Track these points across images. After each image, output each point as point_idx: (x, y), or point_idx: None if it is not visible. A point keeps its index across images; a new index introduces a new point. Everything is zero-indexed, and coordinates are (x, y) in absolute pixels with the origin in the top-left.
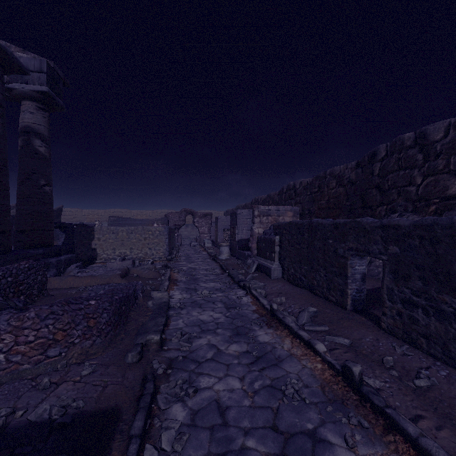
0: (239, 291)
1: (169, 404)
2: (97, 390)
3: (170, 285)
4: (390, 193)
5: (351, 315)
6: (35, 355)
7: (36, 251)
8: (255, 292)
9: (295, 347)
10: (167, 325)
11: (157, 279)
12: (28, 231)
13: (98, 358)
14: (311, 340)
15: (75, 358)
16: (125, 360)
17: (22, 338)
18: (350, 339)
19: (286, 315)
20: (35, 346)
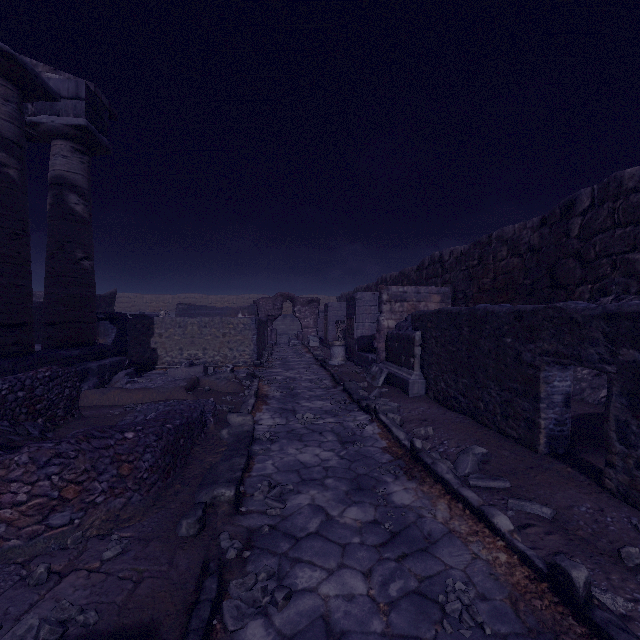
0: (359, 416)
1: (243, 620)
2: (125, 589)
3: (257, 403)
4: (599, 264)
5: (547, 463)
6: (28, 524)
7: (70, 352)
8: (385, 418)
9: (456, 517)
10: (248, 469)
11: (238, 394)
12: (59, 324)
13: (135, 526)
14: (485, 508)
15: (97, 526)
16: (177, 532)
17: (7, 497)
18: (552, 507)
19: (438, 460)
20: (28, 510)
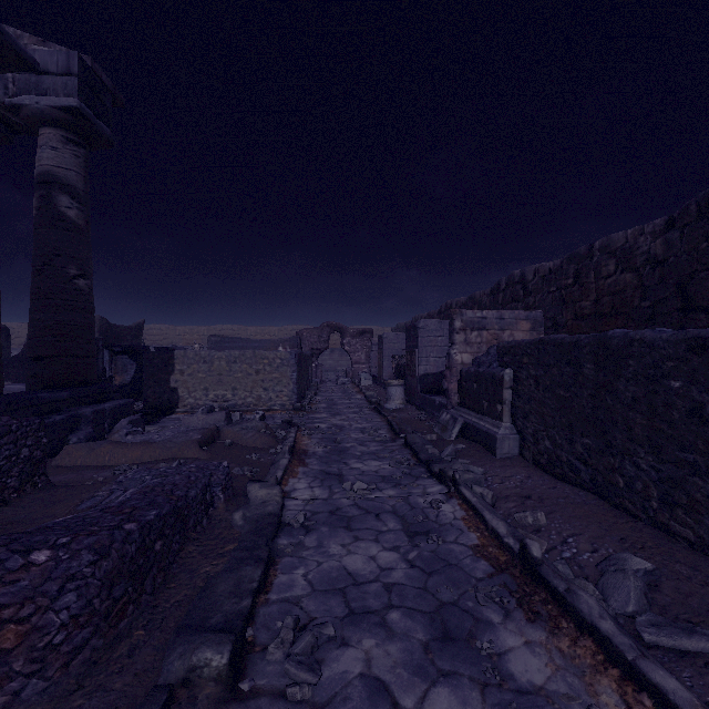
0: (430, 486)
1: None
2: None
3: (292, 464)
4: None
5: None
6: None
7: (55, 394)
8: (470, 494)
9: None
10: (265, 586)
11: (268, 451)
12: (46, 359)
13: None
14: None
15: None
16: None
17: None
18: None
19: (576, 585)
20: None
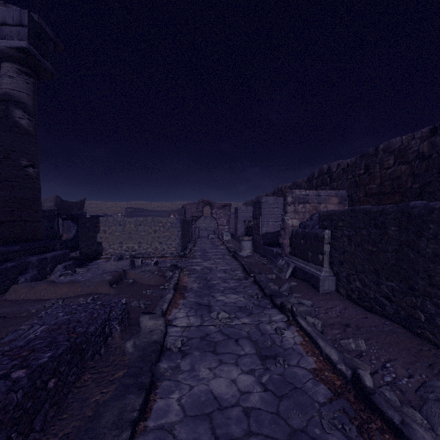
0: (274, 315)
1: None
2: None
3: (175, 297)
4: None
5: None
6: None
7: (8, 247)
8: (305, 324)
9: None
10: (145, 412)
11: (159, 287)
12: (5, 223)
13: None
14: None
15: None
16: None
17: None
18: None
19: (408, 417)
20: None
